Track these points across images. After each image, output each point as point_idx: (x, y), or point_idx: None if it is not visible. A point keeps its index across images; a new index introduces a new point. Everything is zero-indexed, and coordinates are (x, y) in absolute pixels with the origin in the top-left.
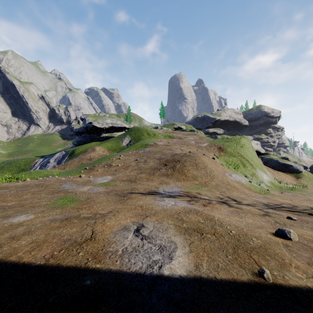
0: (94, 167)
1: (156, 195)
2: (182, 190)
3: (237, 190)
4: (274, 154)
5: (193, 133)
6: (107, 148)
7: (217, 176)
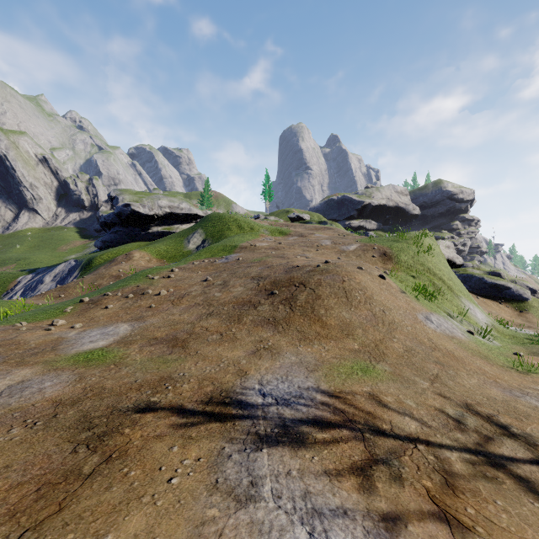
0: (104, 296)
1: (231, 429)
2: (320, 384)
3: (465, 368)
4: (475, 267)
5: (326, 227)
6: (158, 255)
7: (402, 324)
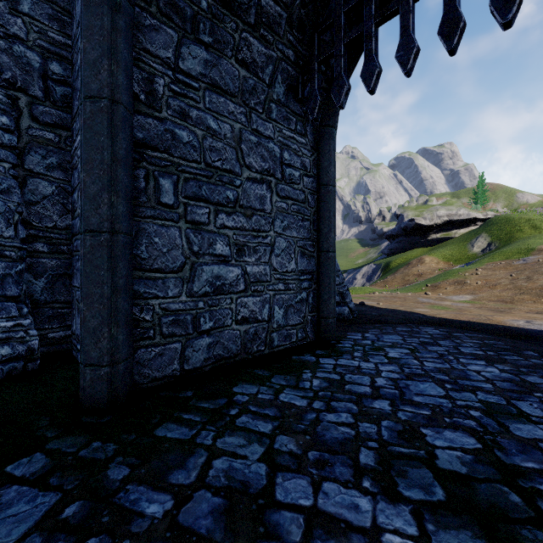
0: (438, 284)
1: None
2: None
3: None
4: None
5: None
6: (444, 259)
7: None
